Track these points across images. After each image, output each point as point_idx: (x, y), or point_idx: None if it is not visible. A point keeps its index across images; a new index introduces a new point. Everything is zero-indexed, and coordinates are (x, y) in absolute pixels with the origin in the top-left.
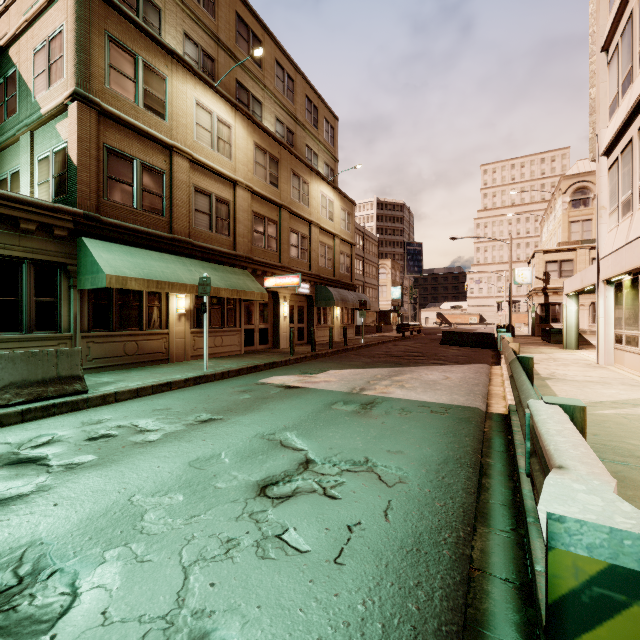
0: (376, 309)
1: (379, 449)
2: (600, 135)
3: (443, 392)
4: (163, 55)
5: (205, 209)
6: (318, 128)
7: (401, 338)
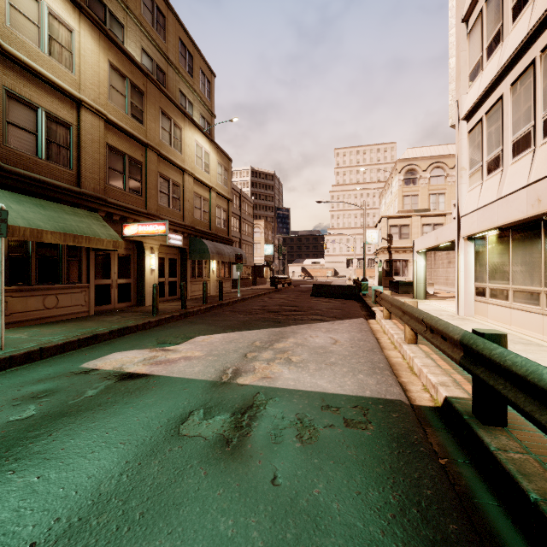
0: (251, 264)
1: None
2: (461, 100)
3: (342, 369)
4: None
5: (28, 126)
6: (193, 77)
7: (275, 290)
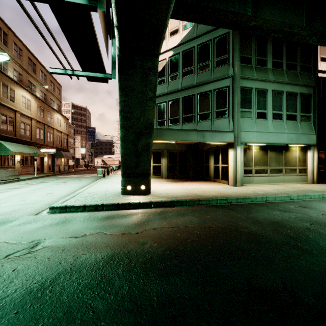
0: None
1: (89, 178)
2: None
3: None
4: (14, 83)
5: (23, 128)
6: (54, 91)
7: (87, 169)
